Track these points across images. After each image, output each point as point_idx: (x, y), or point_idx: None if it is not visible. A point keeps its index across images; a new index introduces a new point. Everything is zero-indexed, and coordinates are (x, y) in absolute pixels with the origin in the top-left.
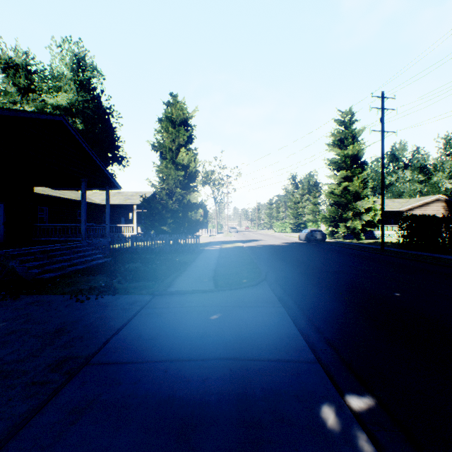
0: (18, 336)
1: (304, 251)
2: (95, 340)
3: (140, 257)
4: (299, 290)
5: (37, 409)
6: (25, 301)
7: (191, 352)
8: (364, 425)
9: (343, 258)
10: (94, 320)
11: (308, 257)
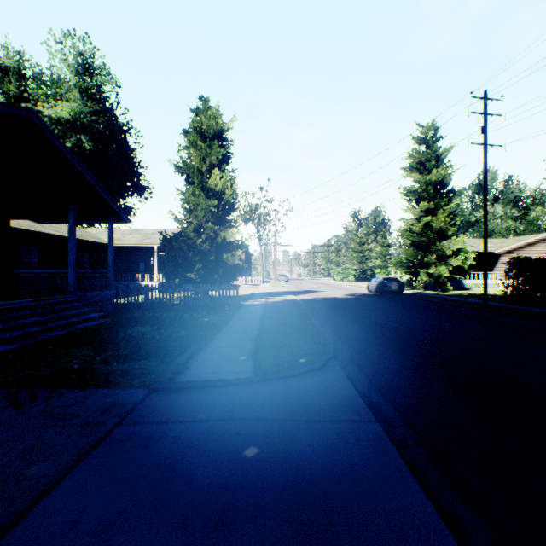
0: None
1: (379, 307)
2: None
3: (154, 316)
4: (393, 379)
5: None
6: None
7: None
8: None
9: (437, 317)
10: (10, 460)
11: (387, 316)
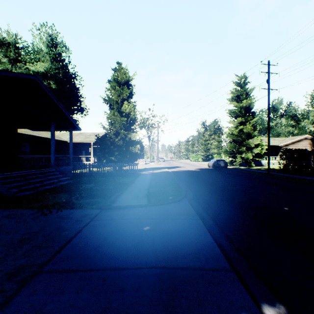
0: None
1: (212, 175)
2: (50, 249)
3: (94, 179)
4: (211, 205)
5: None
6: (2, 214)
7: (127, 260)
8: None
9: (241, 180)
10: (52, 231)
11: (215, 179)
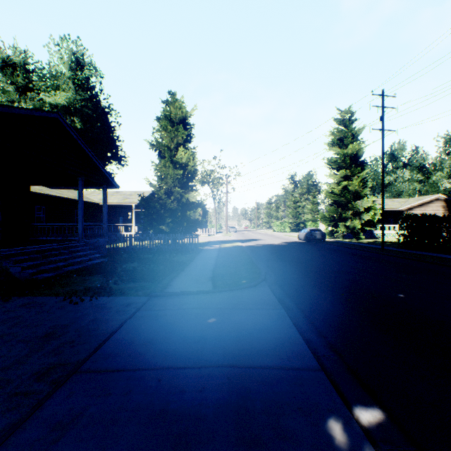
0: (5, 341)
1: (304, 251)
2: (86, 345)
3: (138, 257)
4: (299, 291)
5: (17, 424)
6: (16, 302)
7: (186, 358)
8: (374, 443)
9: (343, 257)
10: (86, 324)
11: (308, 257)
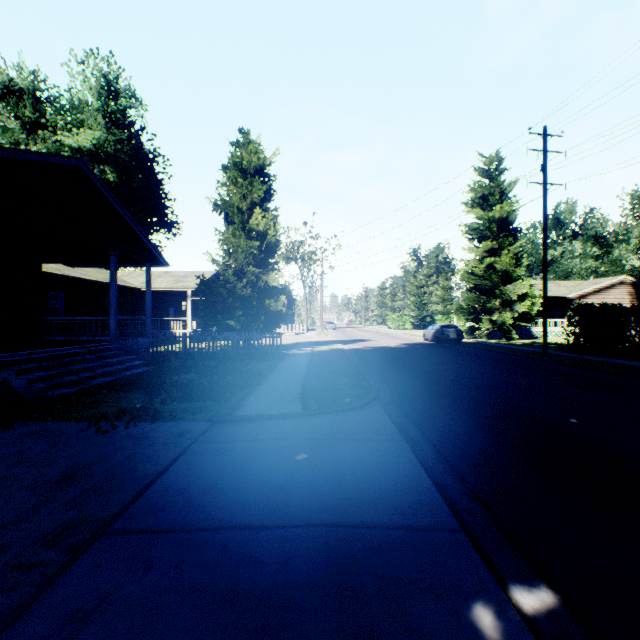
0: (2, 487)
1: (432, 356)
2: (120, 494)
3: (195, 365)
4: (427, 414)
5: (15, 612)
6: (20, 431)
7: (265, 513)
8: None
9: (489, 366)
10: (120, 462)
11: (438, 365)
